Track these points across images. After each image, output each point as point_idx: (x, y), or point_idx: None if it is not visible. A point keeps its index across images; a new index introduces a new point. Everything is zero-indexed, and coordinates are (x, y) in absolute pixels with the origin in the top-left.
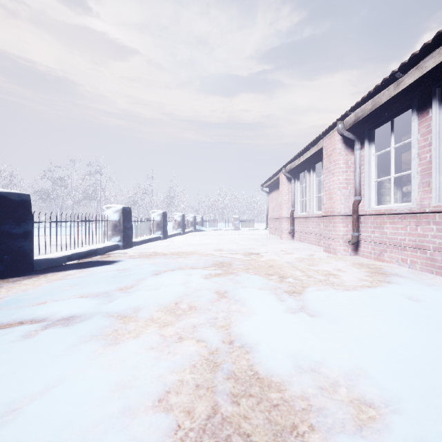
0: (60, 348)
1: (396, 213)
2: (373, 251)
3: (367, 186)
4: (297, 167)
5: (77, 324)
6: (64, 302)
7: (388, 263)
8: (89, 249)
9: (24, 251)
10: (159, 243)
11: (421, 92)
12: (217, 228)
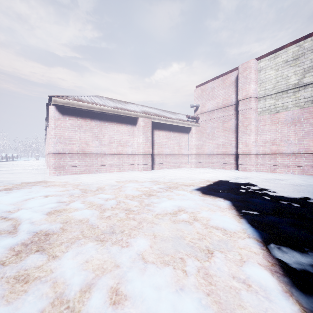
0: None
1: None
2: None
3: None
4: None
5: None
6: None
7: None
8: None
9: None
10: None
11: None
12: (26, 160)
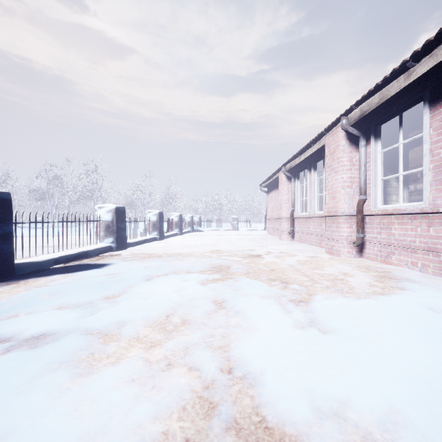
0: (16, 382)
1: (405, 213)
2: (379, 253)
3: (373, 185)
4: (297, 166)
5: (47, 345)
6: (38, 315)
7: (396, 266)
8: (79, 251)
9: (3, 255)
10: (155, 244)
11: (434, 83)
12: (215, 229)
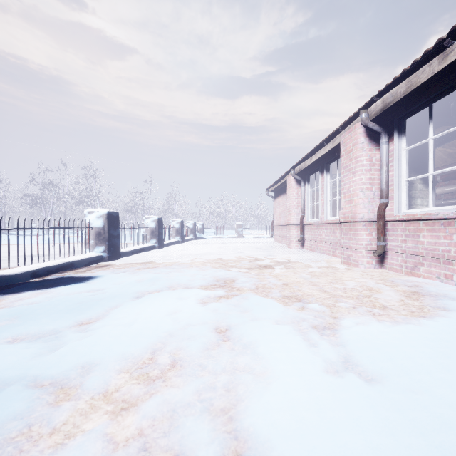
0: None
1: (437, 218)
2: (404, 264)
3: (397, 187)
4: (307, 168)
5: None
6: None
7: (425, 279)
8: (63, 262)
9: None
10: (153, 253)
11: None
12: (219, 236)
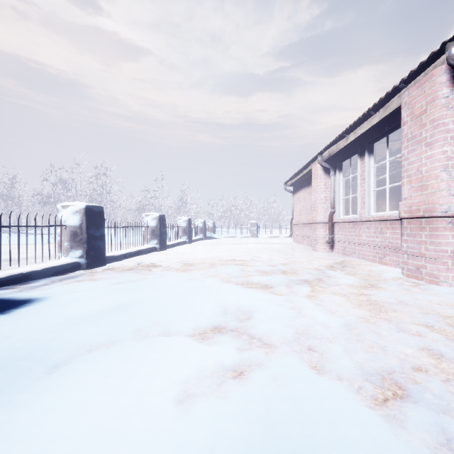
0: None
1: None
2: None
3: None
4: (339, 153)
5: None
6: None
7: None
8: (10, 274)
9: None
10: (152, 256)
11: None
12: (231, 236)
